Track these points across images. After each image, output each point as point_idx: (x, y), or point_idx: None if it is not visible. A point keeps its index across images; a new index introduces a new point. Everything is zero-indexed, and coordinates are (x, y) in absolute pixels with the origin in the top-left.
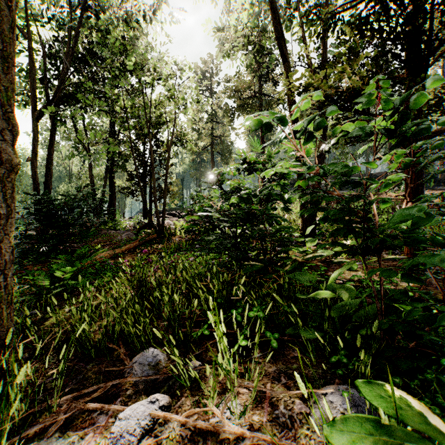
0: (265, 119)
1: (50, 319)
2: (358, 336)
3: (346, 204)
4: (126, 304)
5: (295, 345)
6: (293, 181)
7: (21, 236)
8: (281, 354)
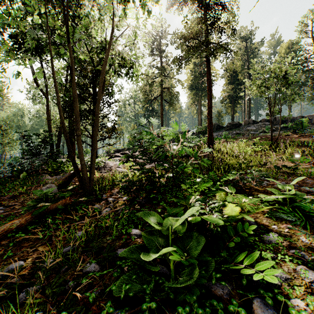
0: None
1: None
2: None
3: None
4: None
5: None
6: (229, 124)
7: None
8: None
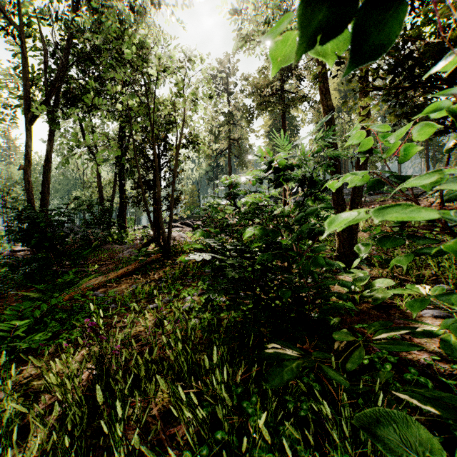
0: None
1: None
2: None
3: None
4: None
5: None
6: None
7: None
8: None
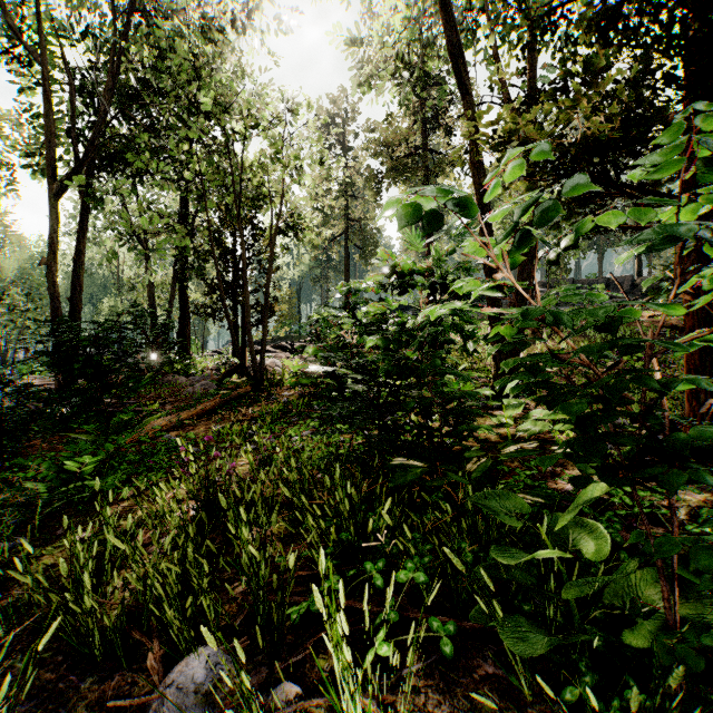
0: (427, 201)
1: (43, 558)
2: (635, 690)
3: (608, 395)
4: (168, 549)
5: (489, 645)
6: None
7: (18, 395)
8: (461, 666)
